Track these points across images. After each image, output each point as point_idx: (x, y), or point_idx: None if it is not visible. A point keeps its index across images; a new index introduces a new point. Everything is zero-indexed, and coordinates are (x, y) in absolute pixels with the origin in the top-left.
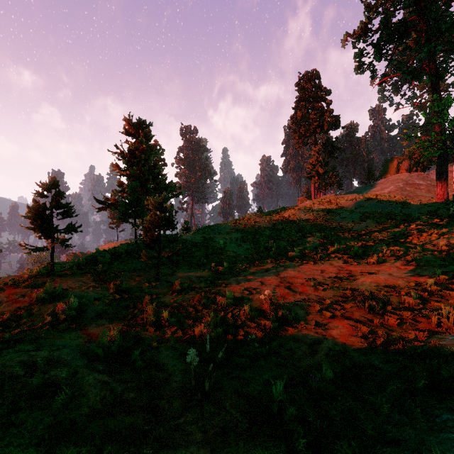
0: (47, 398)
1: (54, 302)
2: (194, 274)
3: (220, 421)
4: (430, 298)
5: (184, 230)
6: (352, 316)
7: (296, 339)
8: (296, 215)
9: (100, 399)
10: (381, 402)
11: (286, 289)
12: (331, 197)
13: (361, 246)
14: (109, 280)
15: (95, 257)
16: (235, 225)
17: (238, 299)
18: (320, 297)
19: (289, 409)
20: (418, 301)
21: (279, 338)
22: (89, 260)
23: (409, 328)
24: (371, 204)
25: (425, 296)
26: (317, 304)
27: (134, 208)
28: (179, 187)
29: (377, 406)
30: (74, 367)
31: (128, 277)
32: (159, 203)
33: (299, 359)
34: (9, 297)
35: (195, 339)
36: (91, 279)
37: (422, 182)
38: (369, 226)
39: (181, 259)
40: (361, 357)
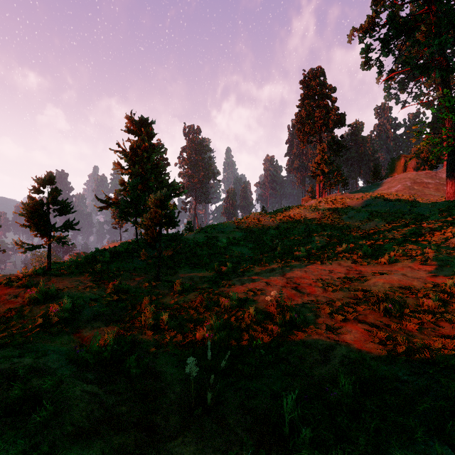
0: (25, 414)
1: (48, 303)
2: (196, 274)
3: (223, 443)
4: (450, 300)
5: (186, 229)
6: (365, 319)
7: (306, 344)
8: (302, 214)
9: (87, 414)
10: (416, 425)
11: (293, 290)
12: (337, 196)
13: (370, 245)
14: (108, 280)
15: (94, 256)
16: (239, 225)
17: (242, 301)
18: (329, 299)
19: (304, 431)
20: (438, 304)
21: (288, 344)
22: (88, 259)
23: (432, 334)
24: (378, 203)
25: (445, 298)
26: (327, 306)
27: (135, 206)
28: (182, 187)
29: (408, 429)
30: (59, 377)
31: (128, 276)
32: (160, 200)
33: (311, 367)
34: (1, 298)
35: (196, 344)
36: (89, 278)
37: (430, 181)
38: (377, 225)
39: (183, 259)
40: (381, 366)
